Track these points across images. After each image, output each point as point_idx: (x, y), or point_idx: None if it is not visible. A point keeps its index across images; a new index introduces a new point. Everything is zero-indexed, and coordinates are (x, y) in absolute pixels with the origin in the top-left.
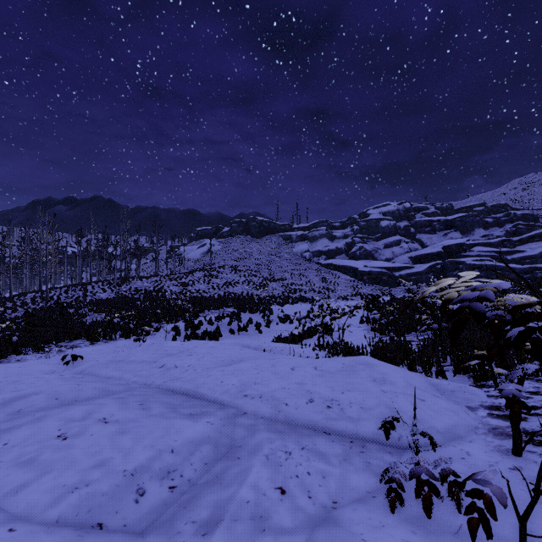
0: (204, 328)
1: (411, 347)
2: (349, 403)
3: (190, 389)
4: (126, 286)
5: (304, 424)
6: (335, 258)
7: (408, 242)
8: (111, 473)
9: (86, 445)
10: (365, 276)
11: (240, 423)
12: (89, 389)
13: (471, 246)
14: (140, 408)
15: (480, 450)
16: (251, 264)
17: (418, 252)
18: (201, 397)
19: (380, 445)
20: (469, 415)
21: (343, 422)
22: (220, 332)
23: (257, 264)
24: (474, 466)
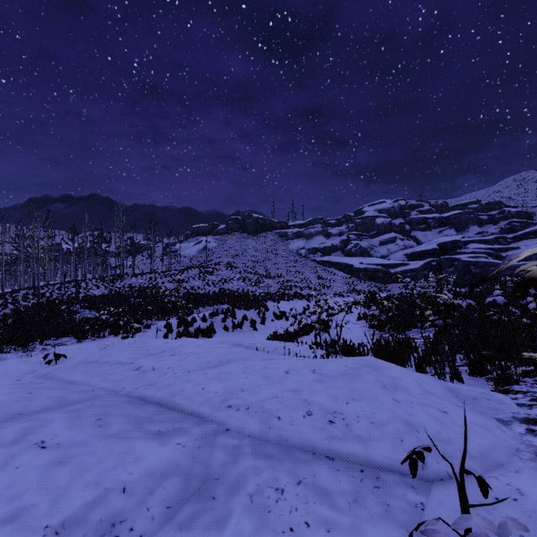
0: (197, 325)
1: (414, 345)
2: (356, 417)
3: (164, 398)
4: (120, 283)
5: (301, 445)
6: (331, 255)
7: (403, 239)
8: (24, 533)
9: (4, 485)
10: (361, 273)
11: (221, 444)
12: (41, 398)
13: (466, 243)
14: (95, 425)
15: (535, 486)
16: (247, 261)
17: (414, 249)
18: (177, 408)
19: (399, 476)
20: (505, 432)
21: (350, 442)
22: (214, 329)
23: (253, 261)
24: (535, 514)
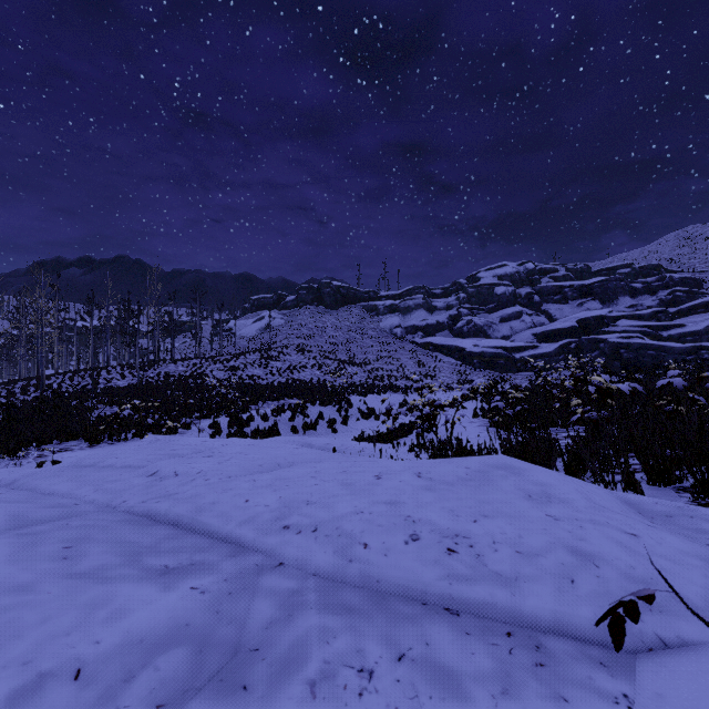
0: (256, 425)
1: (558, 446)
2: (491, 543)
3: (183, 515)
4: (154, 371)
5: (401, 590)
6: (436, 336)
7: (532, 315)
8: None
9: None
10: (475, 359)
11: (268, 588)
12: None
13: (614, 320)
14: (57, 557)
15: None
16: (325, 343)
17: (545, 328)
18: (202, 530)
19: (575, 643)
20: None
21: (484, 585)
22: (278, 430)
23: (332, 343)
24: None
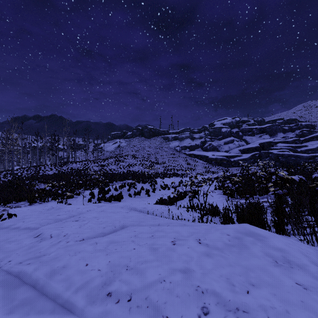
0: (111, 193)
1: (263, 209)
2: None
3: (40, 279)
4: (66, 167)
5: None
6: (195, 150)
7: (238, 141)
8: None
9: None
10: (213, 161)
11: None
12: None
13: (276, 143)
14: None
15: None
16: (144, 154)
17: (244, 147)
18: (50, 294)
19: None
20: None
21: None
22: (122, 196)
23: (148, 154)
24: None
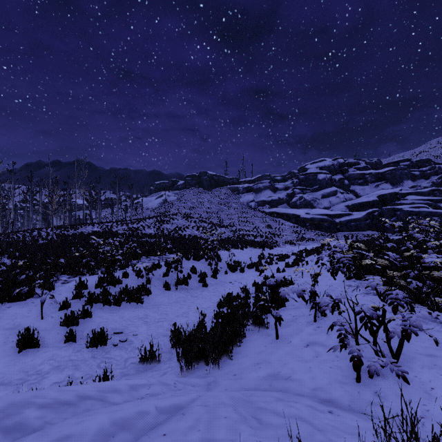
0: (128, 282)
1: None
2: None
3: None
4: (74, 231)
5: None
6: (278, 207)
7: (343, 193)
8: None
9: None
10: (307, 222)
11: None
12: None
13: (404, 195)
14: None
15: None
16: (203, 212)
17: (354, 201)
18: None
19: None
20: None
21: None
22: (147, 289)
23: (208, 212)
24: None
